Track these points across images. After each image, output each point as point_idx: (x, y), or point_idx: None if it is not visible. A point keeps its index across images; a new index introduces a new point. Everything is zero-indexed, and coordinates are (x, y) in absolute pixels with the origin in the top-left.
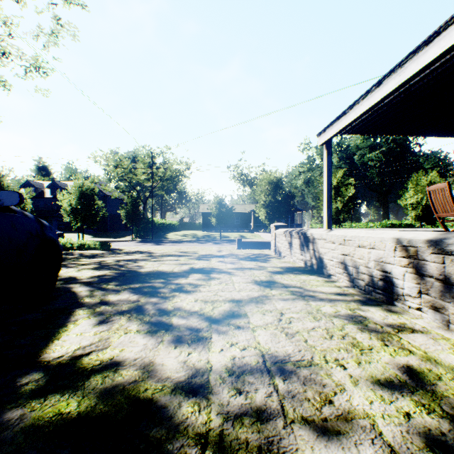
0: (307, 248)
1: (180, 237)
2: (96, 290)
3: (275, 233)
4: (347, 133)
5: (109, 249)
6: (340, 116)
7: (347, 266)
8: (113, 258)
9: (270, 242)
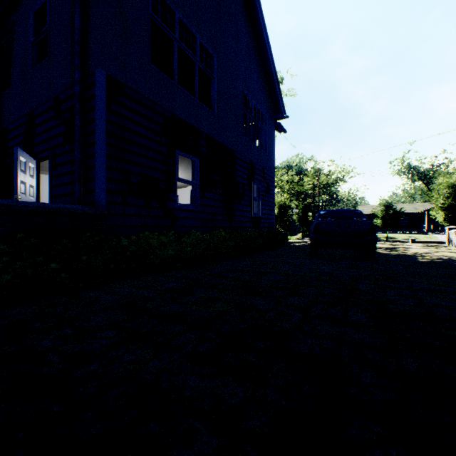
0: None
1: None
2: None
3: (448, 233)
4: None
5: None
6: None
7: None
8: None
9: None
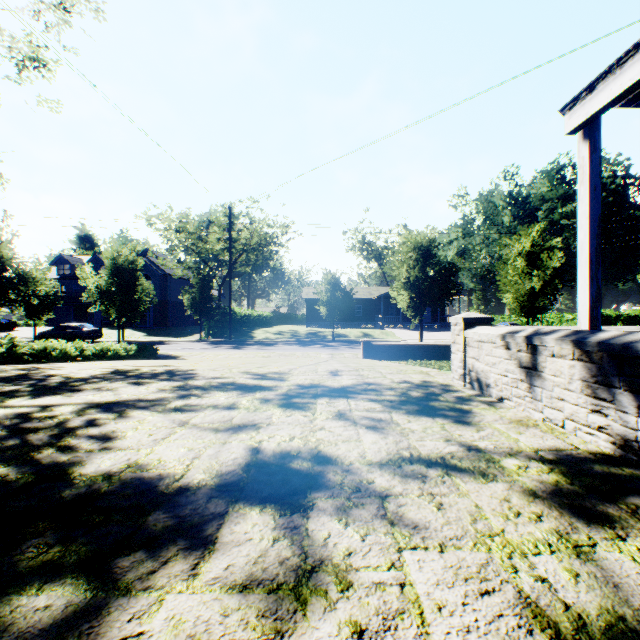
0: None
1: (272, 336)
2: None
3: (465, 337)
4: (638, 99)
5: (155, 356)
6: None
7: None
8: (88, 396)
9: (418, 347)
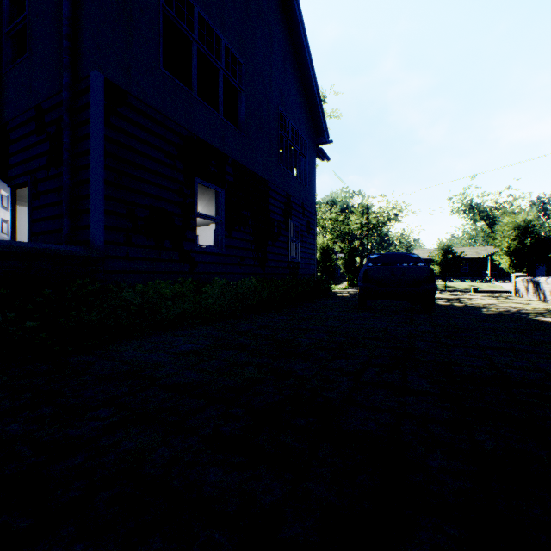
0: (536, 289)
1: None
2: None
3: (515, 281)
4: None
5: None
6: None
7: None
8: None
9: None
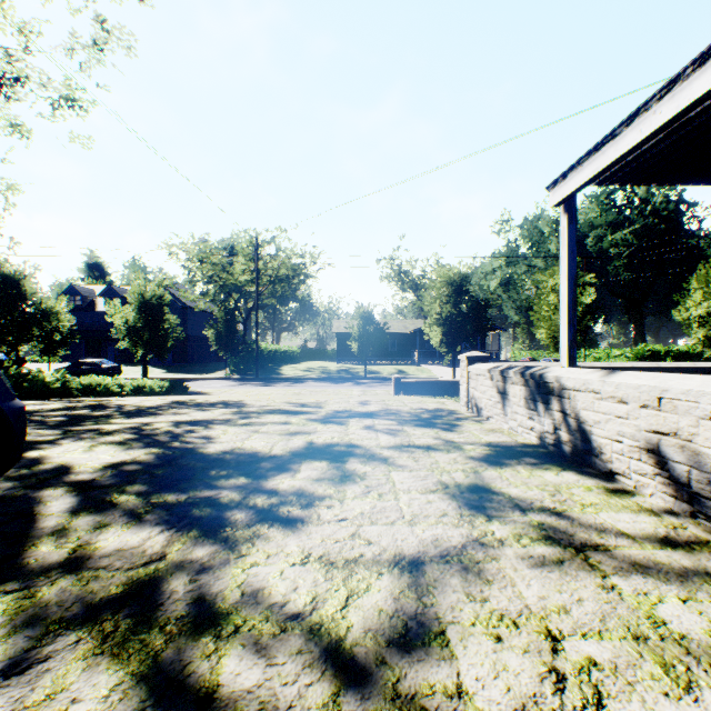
0: (546, 407)
1: (301, 373)
2: (85, 511)
3: (468, 372)
4: (606, 181)
5: (186, 393)
6: (603, 143)
7: (668, 461)
8: (171, 417)
9: (450, 383)
